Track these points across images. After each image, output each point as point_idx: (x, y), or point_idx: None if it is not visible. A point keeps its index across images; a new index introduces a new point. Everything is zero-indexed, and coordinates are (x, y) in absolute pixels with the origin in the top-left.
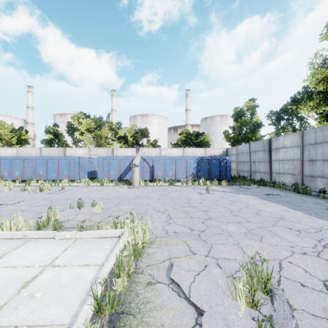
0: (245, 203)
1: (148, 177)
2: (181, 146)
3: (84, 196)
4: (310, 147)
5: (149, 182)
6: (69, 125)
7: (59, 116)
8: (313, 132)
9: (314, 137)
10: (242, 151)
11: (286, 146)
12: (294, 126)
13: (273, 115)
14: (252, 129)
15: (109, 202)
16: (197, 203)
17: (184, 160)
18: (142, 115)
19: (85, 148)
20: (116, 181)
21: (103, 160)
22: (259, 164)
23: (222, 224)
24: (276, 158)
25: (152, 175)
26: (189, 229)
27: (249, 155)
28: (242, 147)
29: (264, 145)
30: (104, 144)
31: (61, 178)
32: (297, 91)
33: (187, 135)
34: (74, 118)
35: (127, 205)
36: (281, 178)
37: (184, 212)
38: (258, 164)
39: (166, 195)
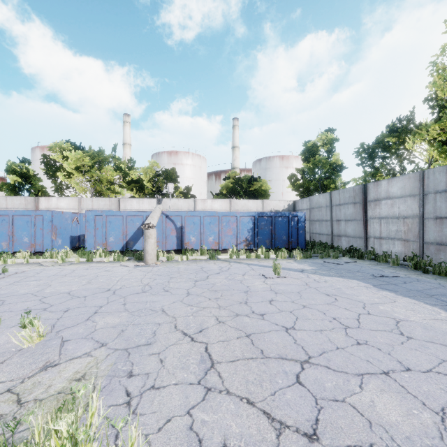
0: (355, 299)
1: (174, 245)
2: (227, 197)
3: (35, 288)
4: (436, 197)
5: (175, 253)
6: (46, 161)
7: (40, 149)
8: (443, 173)
9: (445, 180)
10: (319, 205)
11: (393, 196)
12: (393, 168)
13: (365, 150)
14: (330, 173)
15: (78, 307)
16: (264, 304)
17: (232, 218)
18: (170, 152)
19: (72, 198)
20: (116, 254)
21: (96, 216)
22: (346, 224)
23: (350, 384)
24: (375, 214)
25: (181, 242)
26: (269, 426)
27: (330, 210)
28: (319, 199)
29: (354, 194)
30: (107, 192)
31: (17, 249)
32: (396, 117)
33: (236, 181)
34: (54, 149)
35: (115, 314)
36: (384, 246)
37: (243, 335)
38: (344, 224)
39: (202, 282)
